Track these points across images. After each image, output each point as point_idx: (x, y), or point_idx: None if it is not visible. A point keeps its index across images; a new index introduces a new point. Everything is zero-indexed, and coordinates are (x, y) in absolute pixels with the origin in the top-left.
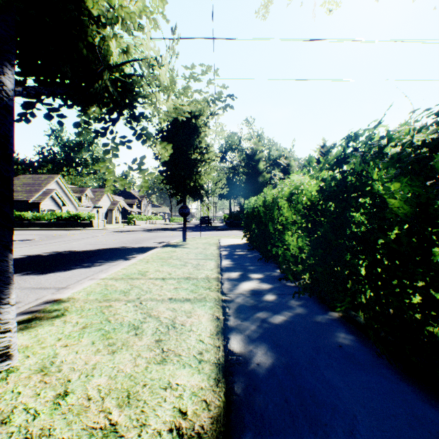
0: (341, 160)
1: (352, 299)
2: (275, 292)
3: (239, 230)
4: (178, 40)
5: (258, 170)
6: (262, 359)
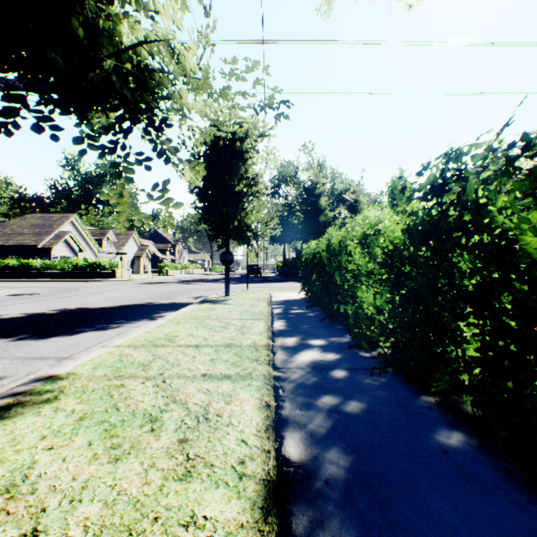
0: (440, 186)
1: (455, 379)
2: (345, 366)
3: (295, 281)
4: (215, 26)
5: (318, 207)
6: (332, 473)
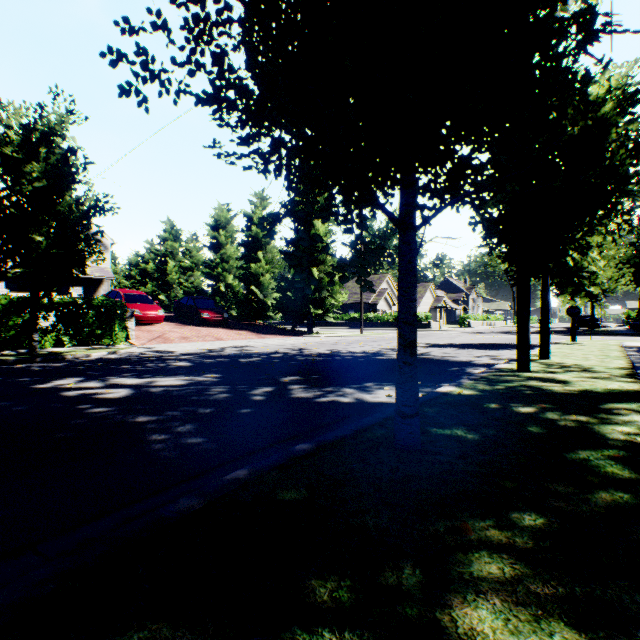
0: None
1: None
2: None
3: None
4: None
5: None
6: None
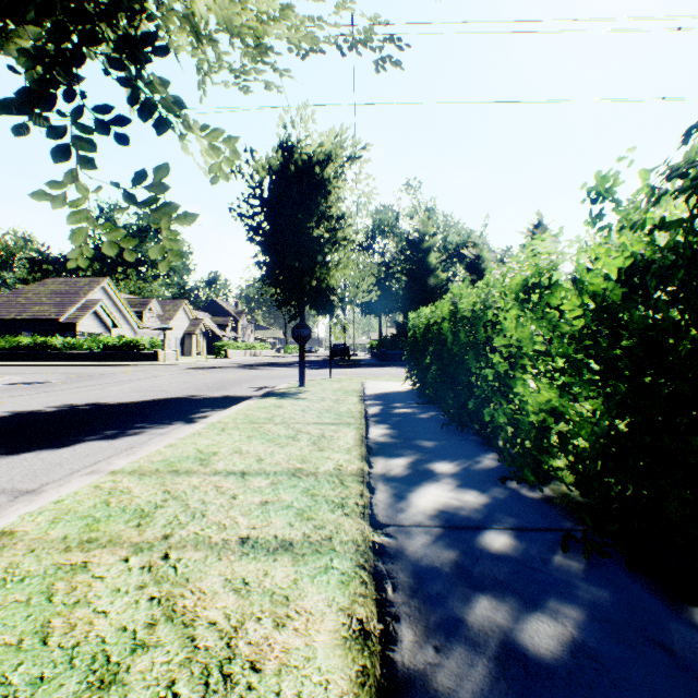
0: None
1: None
2: (503, 521)
3: (395, 366)
4: None
5: (427, 266)
6: None
